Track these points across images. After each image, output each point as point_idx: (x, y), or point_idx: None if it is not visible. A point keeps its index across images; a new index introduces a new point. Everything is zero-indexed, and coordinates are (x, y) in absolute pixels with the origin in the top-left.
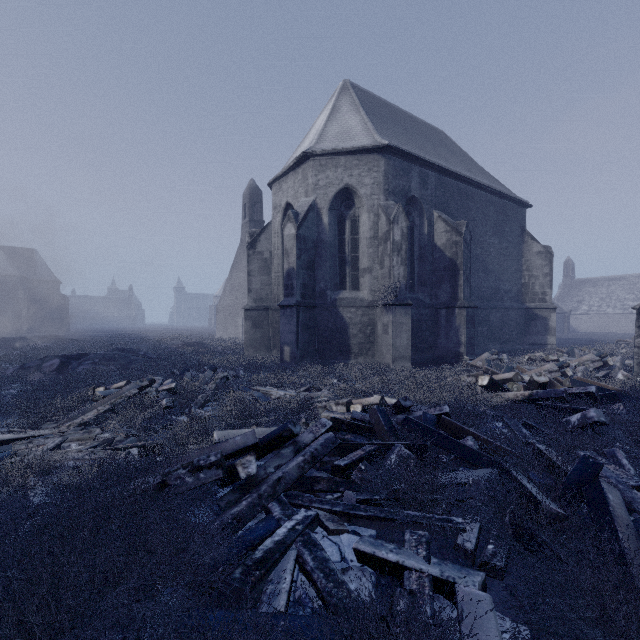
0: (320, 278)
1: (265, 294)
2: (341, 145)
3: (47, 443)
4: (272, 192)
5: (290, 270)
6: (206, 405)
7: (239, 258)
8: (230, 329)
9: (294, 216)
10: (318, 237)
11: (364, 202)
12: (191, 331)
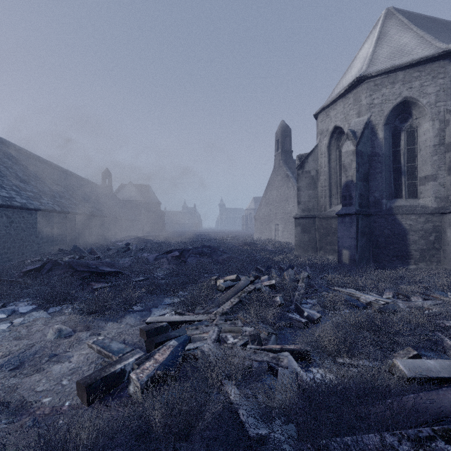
0: (374, 188)
1: (312, 205)
2: (397, 62)
3: (208, 331)
4: (318, 121)
5: (348, 182)
6: (302, 302)
7: (272, 180)
8: (265, 232)
9: (352, 134)
10: (372, 151)
11: (426, 111)
12: (233, 233)
